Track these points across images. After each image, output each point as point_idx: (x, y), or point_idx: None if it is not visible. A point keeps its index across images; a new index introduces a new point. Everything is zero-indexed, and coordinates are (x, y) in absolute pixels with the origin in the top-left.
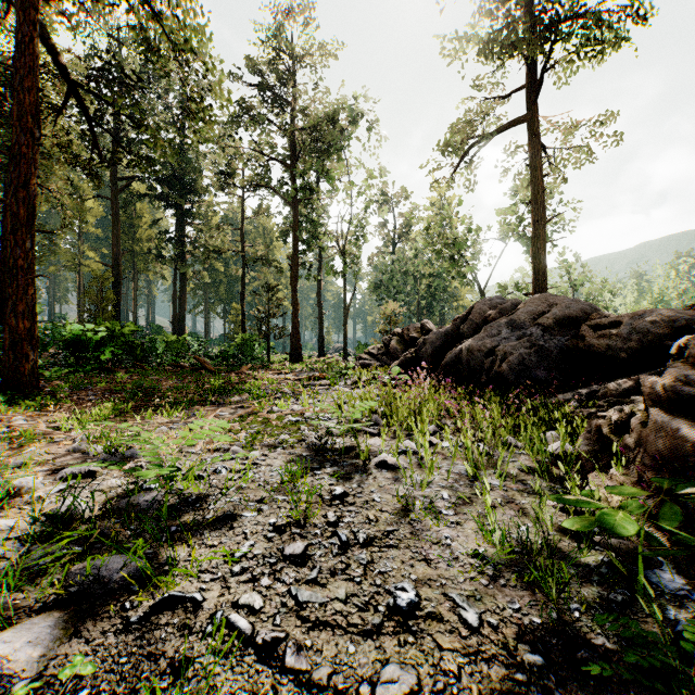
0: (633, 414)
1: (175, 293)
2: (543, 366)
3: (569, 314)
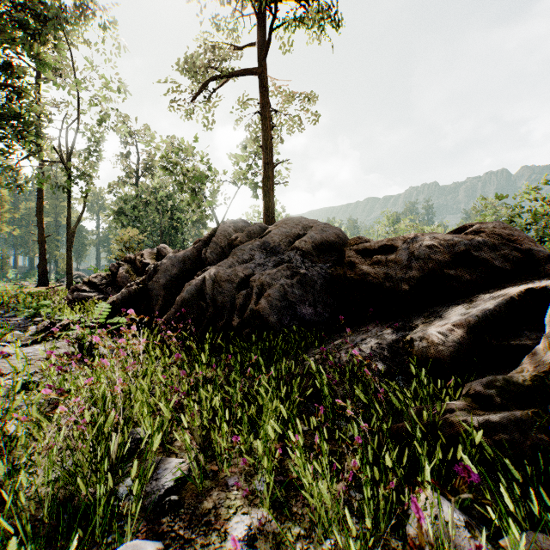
0: None
1: None
2: (307, 300)
3: (327, 238)
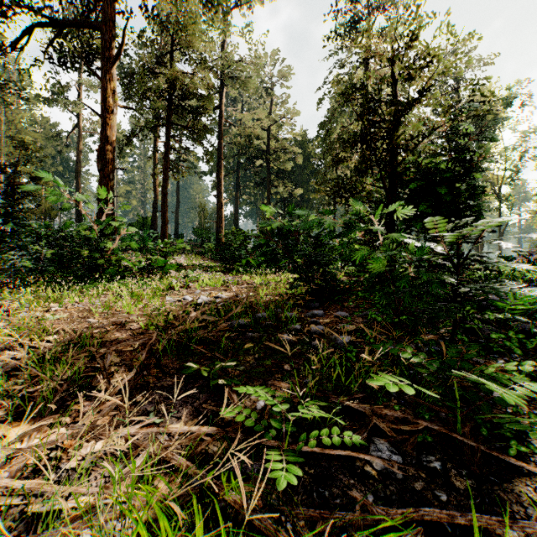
0: None
1: None
2: None
3: None
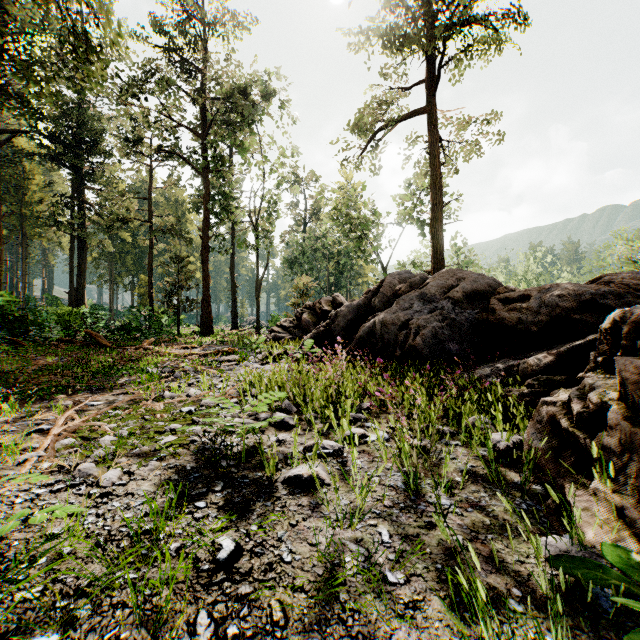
0: (605, 404)
1: (72, 262)
2: (455, 339)
3: (477, 288)
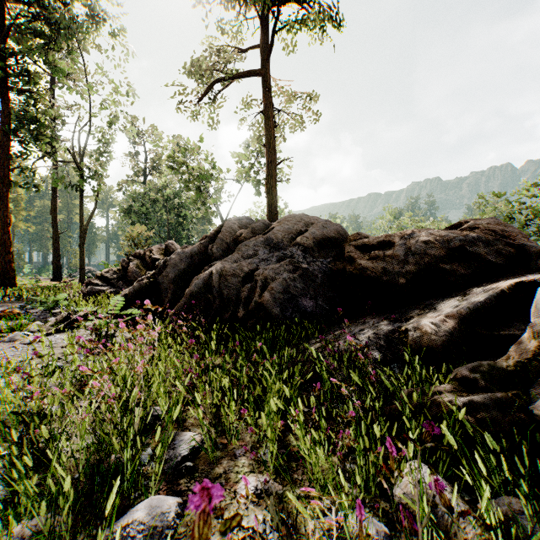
0: None
1: None
2: (308, 293)
3: (328, 234)
